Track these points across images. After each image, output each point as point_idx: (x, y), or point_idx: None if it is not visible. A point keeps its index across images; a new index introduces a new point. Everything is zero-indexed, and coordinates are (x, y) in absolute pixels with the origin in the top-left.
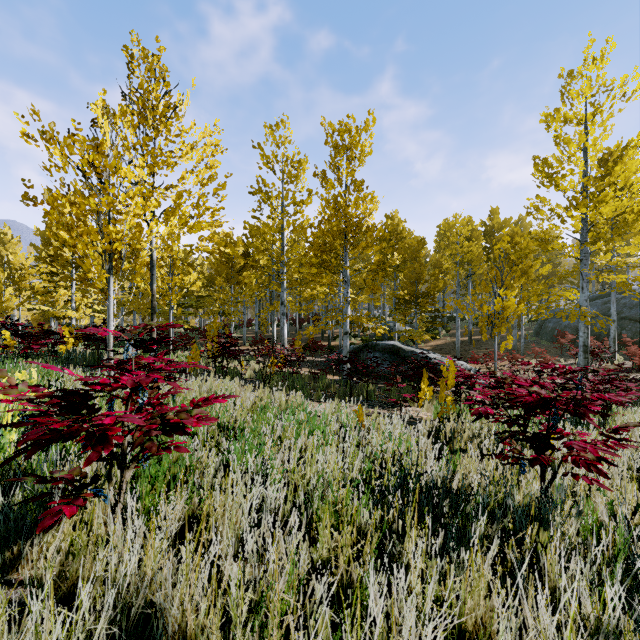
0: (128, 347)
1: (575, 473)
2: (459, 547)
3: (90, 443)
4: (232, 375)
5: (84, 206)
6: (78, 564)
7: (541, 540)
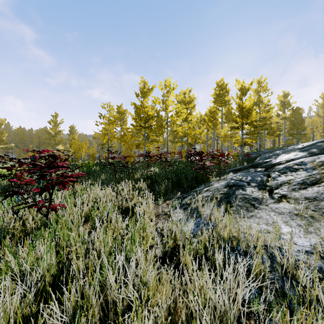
0: None
1: None
2: None
3: None
4: None
5: None
6: None
7: None
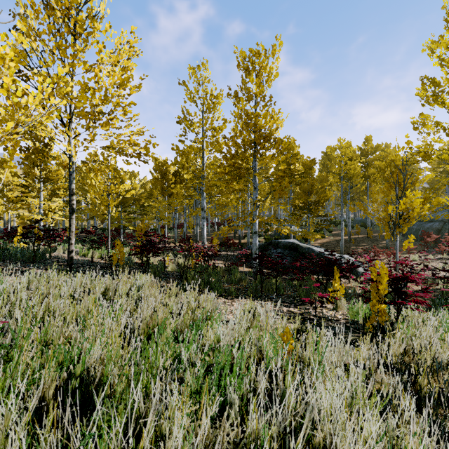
0: None
1: None
2: None
3: None
4: (154, 270)
5: None
6: None
7: None
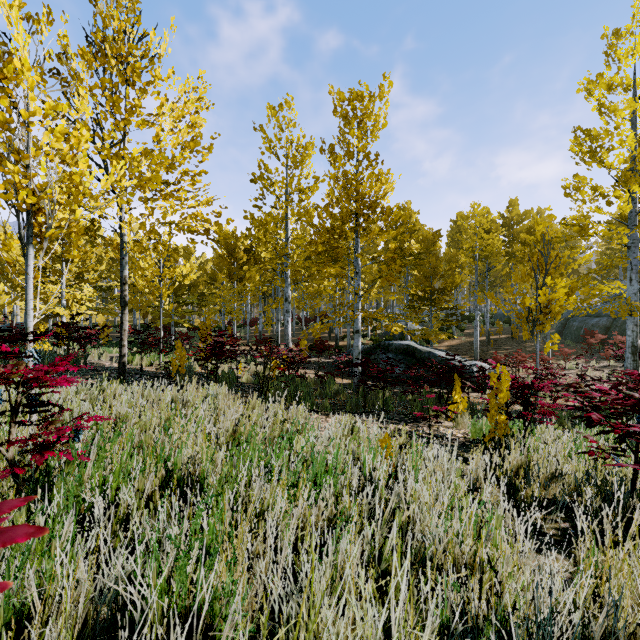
0: None
1: None
2: None
3: None
4: (225, 380)
5: None
6: None
7: None
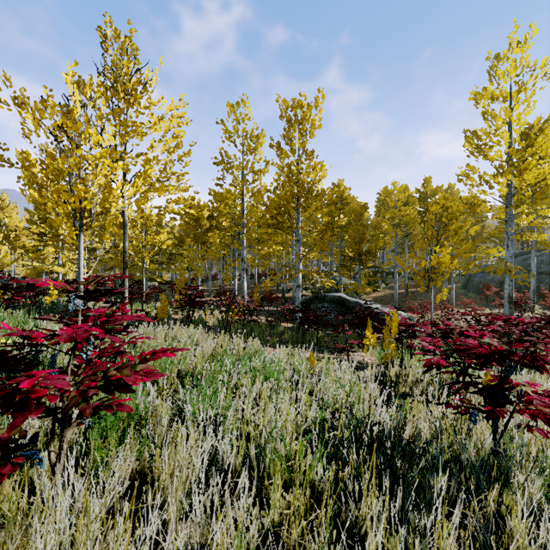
0: (74, 299)
1: (528, 424)
2: (418, 509)
3: (12, 407)
4: (197, 323)
5: (53, 166)
6: (5, 537)
7: (506, 503)
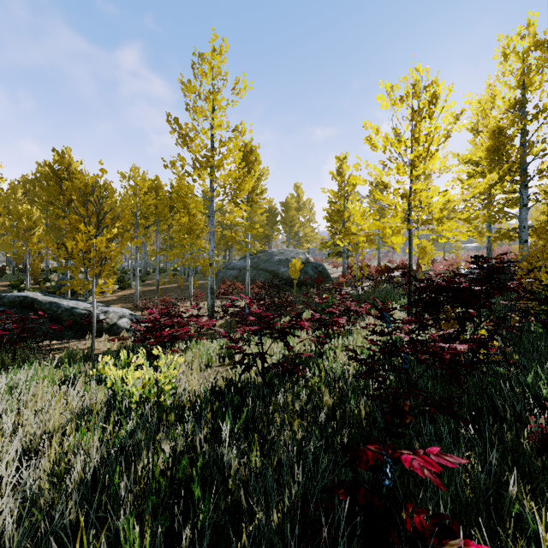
0: None
1: None
2: None
3: None
4: None
5: None
6: None
7: None
